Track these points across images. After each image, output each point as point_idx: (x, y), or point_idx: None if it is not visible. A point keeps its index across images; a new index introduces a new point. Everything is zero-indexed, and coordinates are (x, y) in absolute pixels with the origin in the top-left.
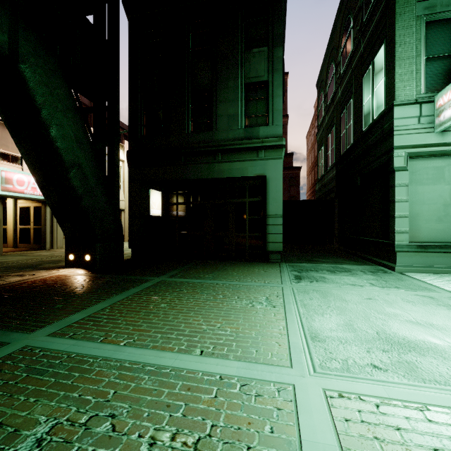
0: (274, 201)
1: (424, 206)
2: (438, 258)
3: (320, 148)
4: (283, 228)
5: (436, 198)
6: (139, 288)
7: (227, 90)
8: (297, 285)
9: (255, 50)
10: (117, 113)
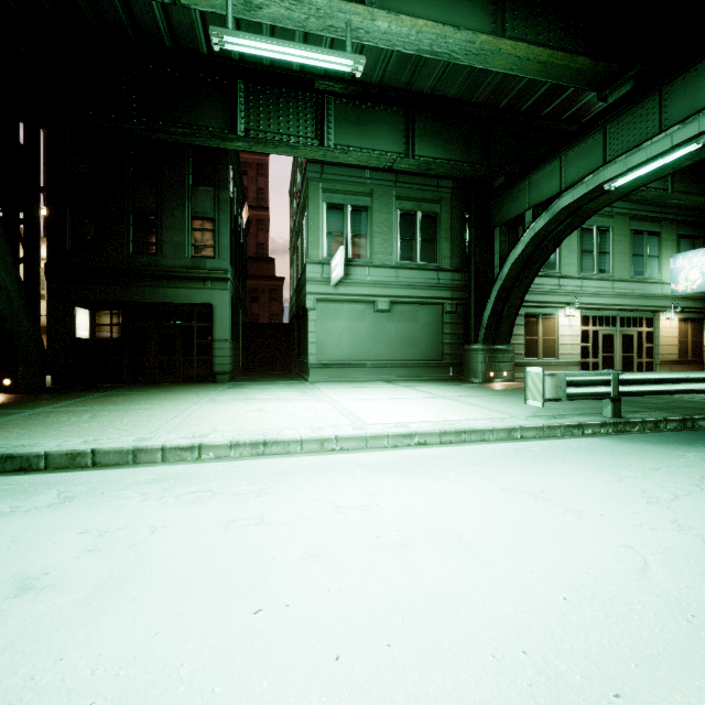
0: (220, 327)
1: (328, 335)
2: (335, 372)
3: (291, 266)
4: (248, 354)
5: (335, 330)
6: (91, 397)
7: (173, 218)
8: (225, 390)
9: (202, 188)
10: (38, 225)
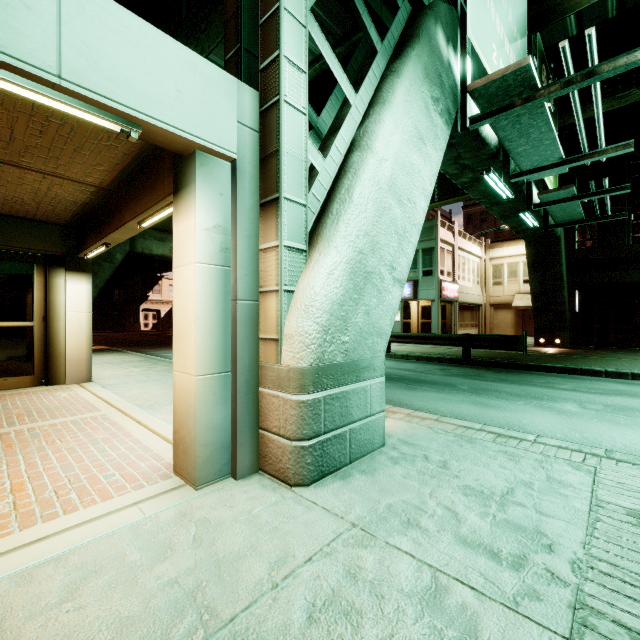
0: None
1: None
2: None
3: None
4: None
5: None
6: None
7: None
8: None
9: None
10: None
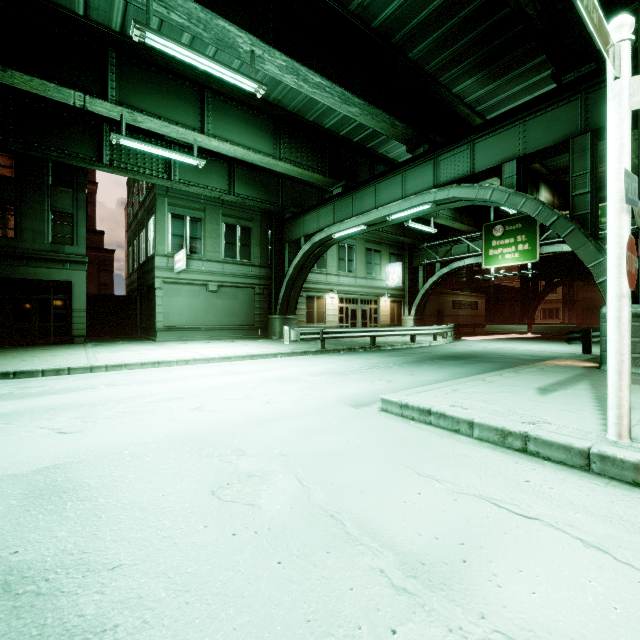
0: (79, 300)
1: (172, 308)
2: (177, 334)
3: (130, 246)
4: (88, 321)
5: (177, 304)
6: None
7: (33, 210)
8: (94, 347)
9: (62, 188)
10: None
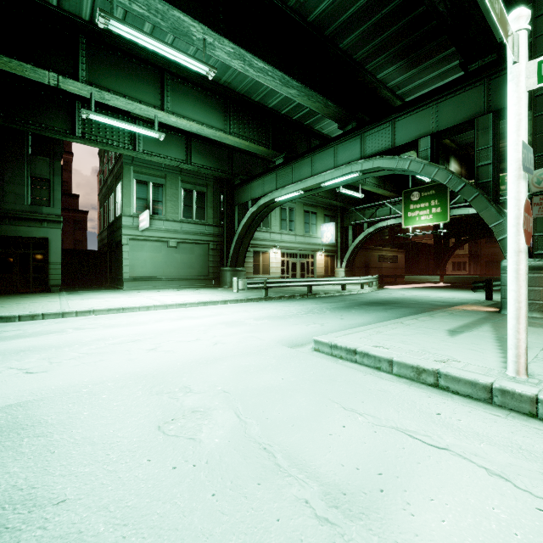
0: (55, 254)
1: (137, 261)
2: (142, 283)
3: (101, 208)
4: (64, 272)
5: (142, 258)
6: None
7: (14, 176)
8: (67, 295)
9: (40, 157)
10: None
